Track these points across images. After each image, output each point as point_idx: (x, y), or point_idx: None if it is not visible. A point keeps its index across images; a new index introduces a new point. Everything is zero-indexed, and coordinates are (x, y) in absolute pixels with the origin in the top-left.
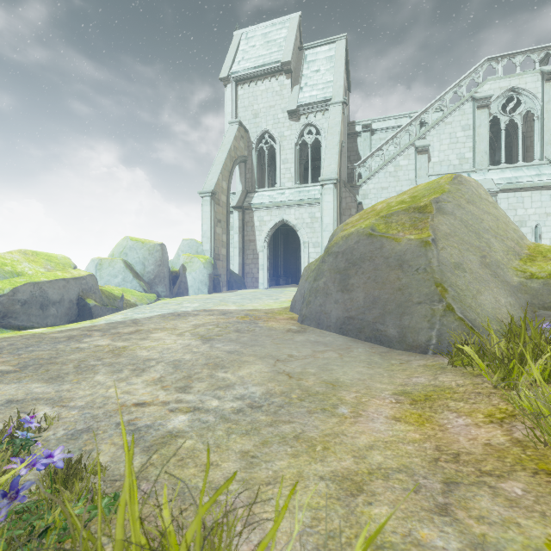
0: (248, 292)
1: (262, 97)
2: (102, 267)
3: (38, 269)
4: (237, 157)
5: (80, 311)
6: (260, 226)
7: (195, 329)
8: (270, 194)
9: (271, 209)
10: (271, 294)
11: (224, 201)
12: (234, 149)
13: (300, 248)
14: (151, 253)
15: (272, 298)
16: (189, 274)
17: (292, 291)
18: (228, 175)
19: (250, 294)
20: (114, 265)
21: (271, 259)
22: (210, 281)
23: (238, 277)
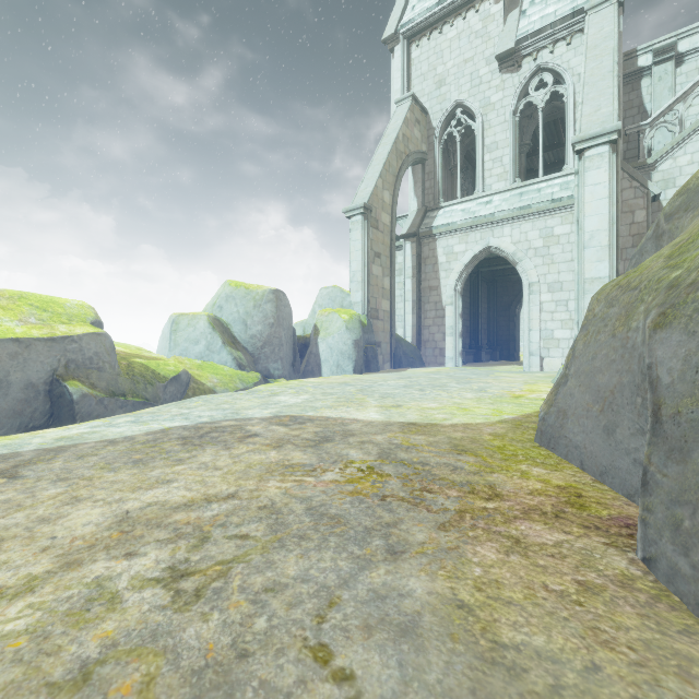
0: (424, 372)
1: (450, 50)
2: (178, 327)
3: (1, 321)
4: (408, 154)
5: (54, 406)
6: (447, 263)
7: (29, 584)
8: (465, 206)
9: (467, 232)
10: (467, 376)
11: (386, 224)
12: (404, 140)
13: (515, 302)
14: (257, 305)
15: (470, 386)
16: (323, 340)
17: (507, 372)
18: (393, 181)
19: (428, 375)
20: (196, 324)
21: (466, 320)
22: (357, 352)
23: (411, 348)
